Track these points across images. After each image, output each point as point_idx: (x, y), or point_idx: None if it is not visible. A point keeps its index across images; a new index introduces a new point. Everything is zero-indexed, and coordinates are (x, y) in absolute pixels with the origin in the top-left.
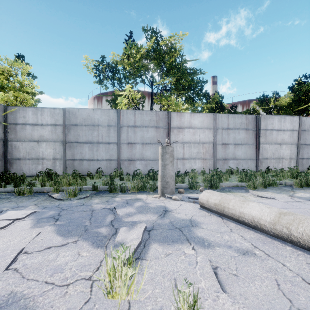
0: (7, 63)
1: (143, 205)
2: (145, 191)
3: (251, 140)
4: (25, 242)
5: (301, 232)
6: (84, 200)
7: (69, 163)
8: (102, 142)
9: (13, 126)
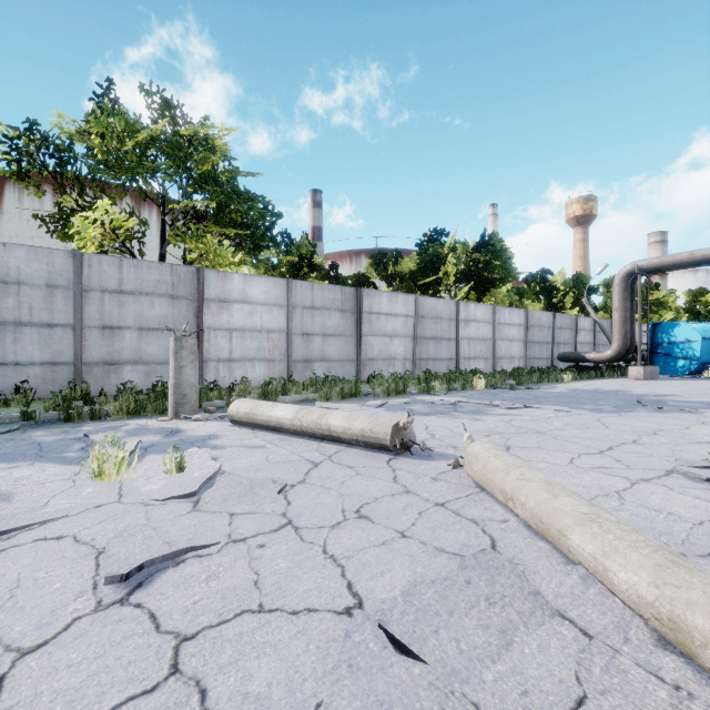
0: None
1: (139, 427)
2: (143, 415)
3: (350, 328)
4: None
5: (308, 422)
6: (9, 435)
7: None
8: (31, 322)
9: None
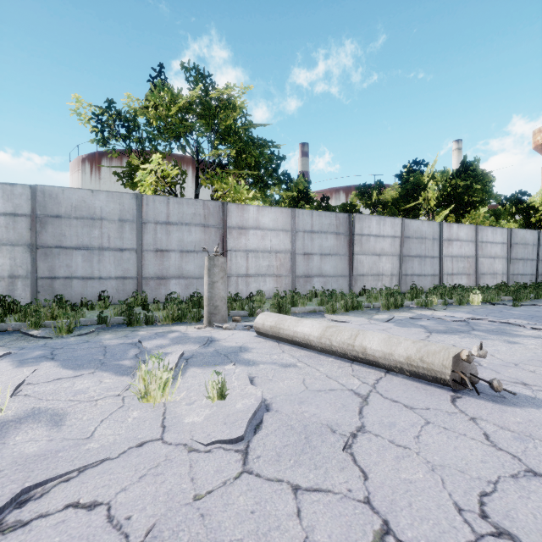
0: None
1: (181, 335)
2: (184, 322)
3: (343, 249)
4: (20, 379)
5: (338, 341)
6: (87, 337)
7: (43, 284)
8: (109, 247)
9: None
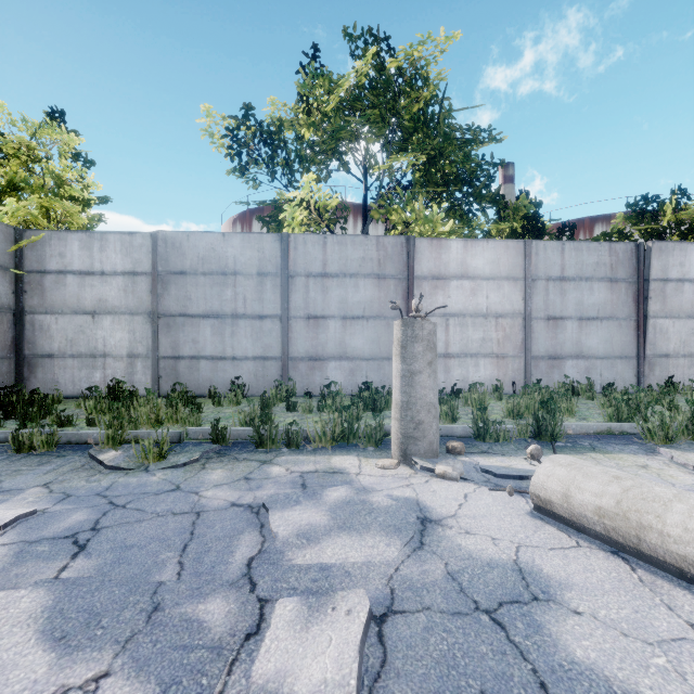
0: (27, 131)
1: (352, 497)
2: (352, 443)
3: (624, 307)
4: None
5: None
6: (182, 473)
7: (165, 366)
8: (245, 314)
9: (37, 277)
